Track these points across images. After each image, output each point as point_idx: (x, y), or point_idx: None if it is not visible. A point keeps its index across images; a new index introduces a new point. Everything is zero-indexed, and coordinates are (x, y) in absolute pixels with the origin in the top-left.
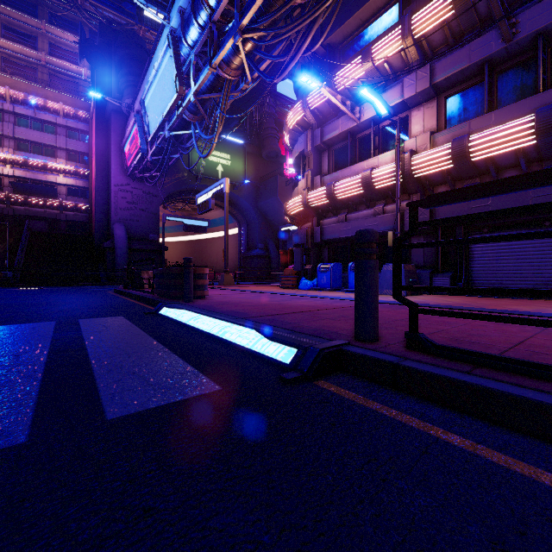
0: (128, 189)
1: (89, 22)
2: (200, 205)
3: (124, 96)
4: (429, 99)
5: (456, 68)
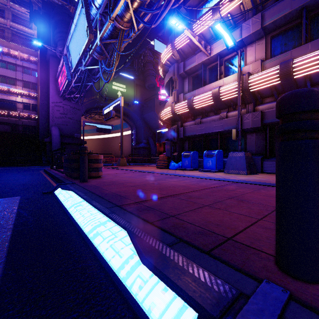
0: (61, 105)
1: (37, 2)
2: (105, 115)
3: (58, 46)
4: (260, 38)
5: (281, 14)
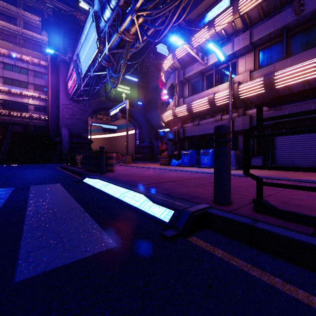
0: (70, 107)
1: (47, 10)
2: (112, 116)
3: (67, 52)
4: (249, 51)
5: (266, 32)
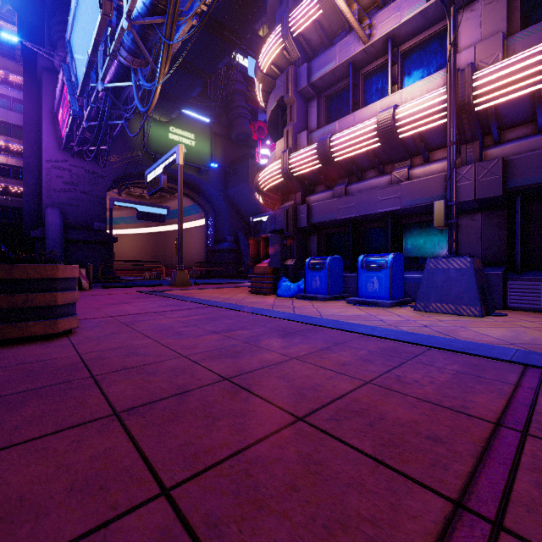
0: (66, 166)
1: None
2: (149, 183)
3: (57, 49)
4: None
5: None
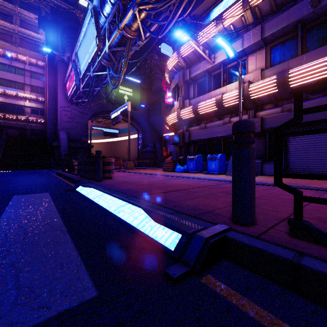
0: (69, 109)
1: (45, 7)
2: (113, 119)
3: (66, 51)
4: (260, 48)
5: (279, 26)
